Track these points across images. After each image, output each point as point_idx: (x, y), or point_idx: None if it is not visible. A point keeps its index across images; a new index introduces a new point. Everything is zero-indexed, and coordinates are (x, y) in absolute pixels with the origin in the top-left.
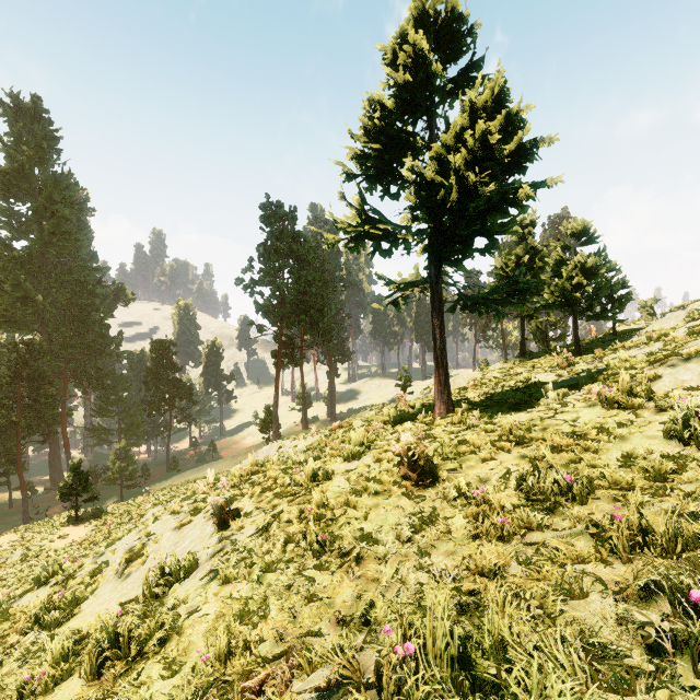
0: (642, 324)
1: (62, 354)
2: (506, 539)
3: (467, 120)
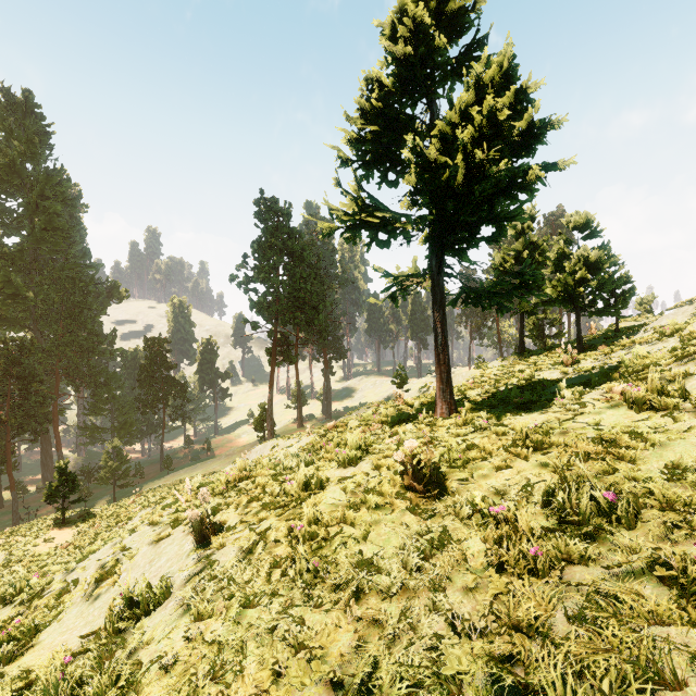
0: (643, 320)
1: (54, 352)
2: (541, 576)
3: (472, 97)
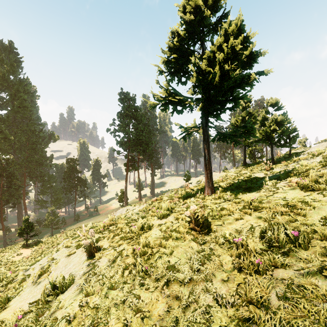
0: (302, 150)
1: (23, 165)
2: (262, 274)
3: (223, 40)
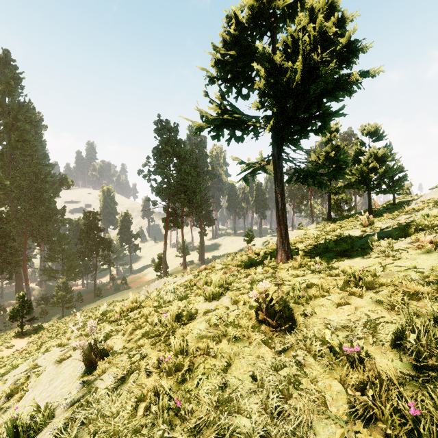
0: (409, 198)
1: (23, 220)
2: None
3: (306, 23)
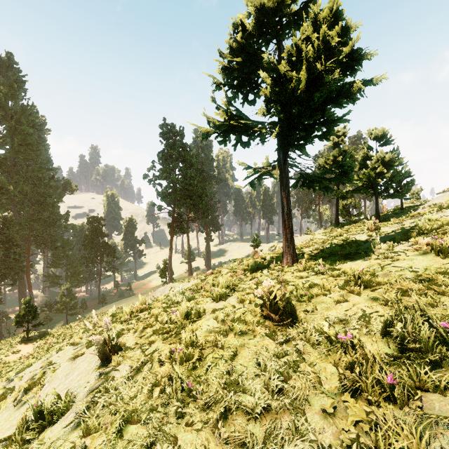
0: (417, 203)
1: (27, 226)
2: (400, 404)
3: (310, 32)
